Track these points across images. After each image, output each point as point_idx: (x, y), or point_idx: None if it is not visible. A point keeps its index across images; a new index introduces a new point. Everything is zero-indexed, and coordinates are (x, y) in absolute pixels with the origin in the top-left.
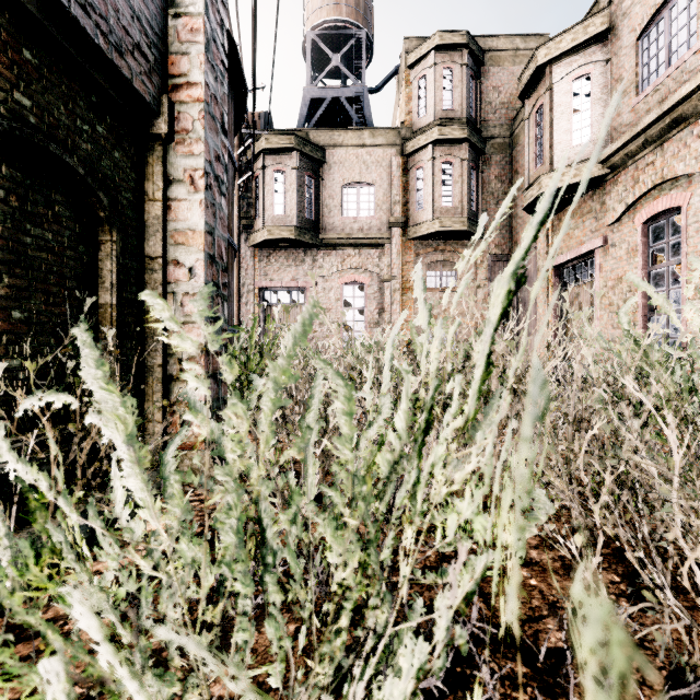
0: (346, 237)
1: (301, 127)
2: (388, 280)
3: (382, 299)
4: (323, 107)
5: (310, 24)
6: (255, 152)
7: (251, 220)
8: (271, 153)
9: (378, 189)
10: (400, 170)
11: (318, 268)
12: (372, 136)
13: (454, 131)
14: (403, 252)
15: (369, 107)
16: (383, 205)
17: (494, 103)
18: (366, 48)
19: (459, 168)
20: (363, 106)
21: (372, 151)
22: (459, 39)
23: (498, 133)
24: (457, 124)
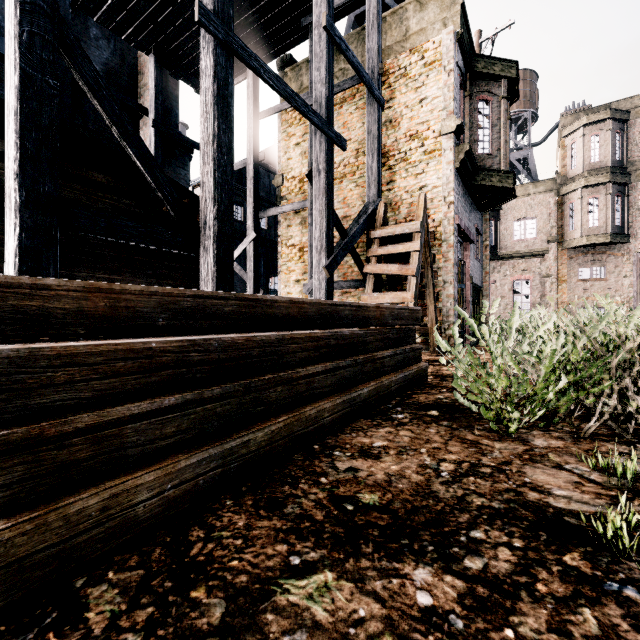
0: (515, 253)
1: None
2: (547, 277)
3: (542, 288)
4: None
5: None
6: None
7: None
8: None
9: (539, 220)
10: (556, 205)
11: (496, 272)
12: (535, 187)
13: (598, 178)
14: (558, 257)
15: (533, 162)
16: (543, 229)
17: None
18: (532, 117)
19: (604, 200)
20: (529, 164)
21: (534, 197)
22: (603, 116)
23: None
24: (601, 173)
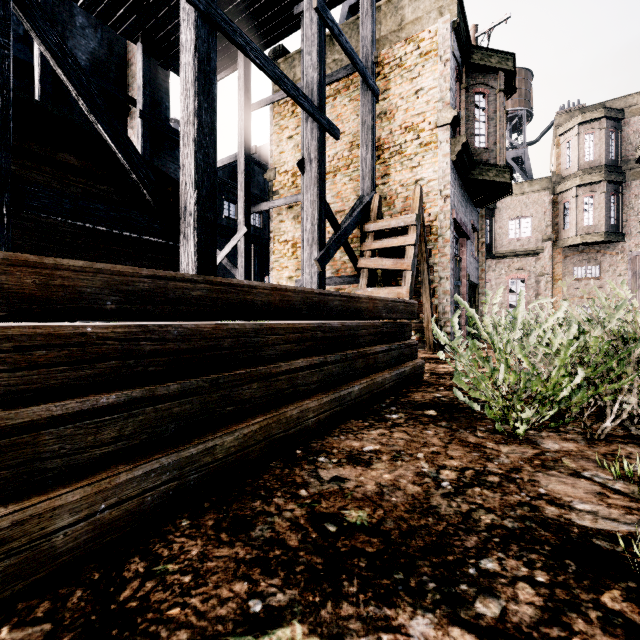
0: (511, 252)
1: None
2: (542, 275)
3: (537, 287)
4: None
5: None
6: None
7: None
8: None
9: (535, 219)
10: (551, 204)
11: (492, 271)
12: (530, 185)
13: (593, 177)
14: (553, 256)
15: (528, 161)
16: (538, 228)
17: (635, 142)
18: (527, 116)
19: (598, 199)
20: (524, 162)
21: (530, 196)
22: (598, 115)
23: (637, 165)
24: (595, 172)
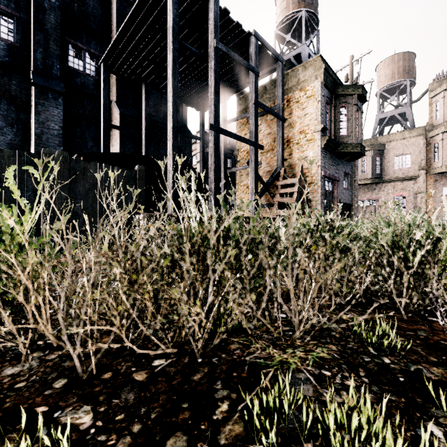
0: (395, 178)
1: (374, 133)
2: (418, 193)
3: (415, 201)
4: (385, 121)
5: (379, 87)
6: None
7: None
8: None
9: (413, 155)
10: (425, 145)
11: (382, 191)
12: (409, 133)
13: None
14: (427, 180)
15: (410, 115)
16: (415, 161)
17: None
18: (411, 83)
19: None
20: (406, 116)
21: (409, 140)
22: None
23: None
24: None
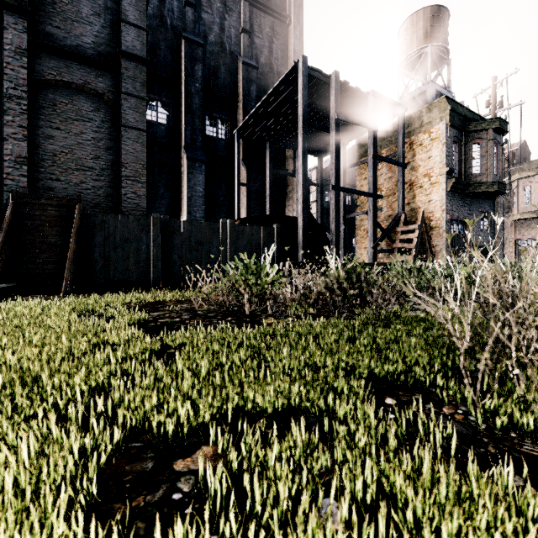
0: None
1: None
2: None
3: None
4: None
5: None
6: (512, 179)
7: (510, 209)
8: (522, 179)
9: None
10: None
11: None
12: None
13: None
14: None
15: None
16: None
17: None
18: None
19: None
20: None
21: None
22: None
23: None
24: None
